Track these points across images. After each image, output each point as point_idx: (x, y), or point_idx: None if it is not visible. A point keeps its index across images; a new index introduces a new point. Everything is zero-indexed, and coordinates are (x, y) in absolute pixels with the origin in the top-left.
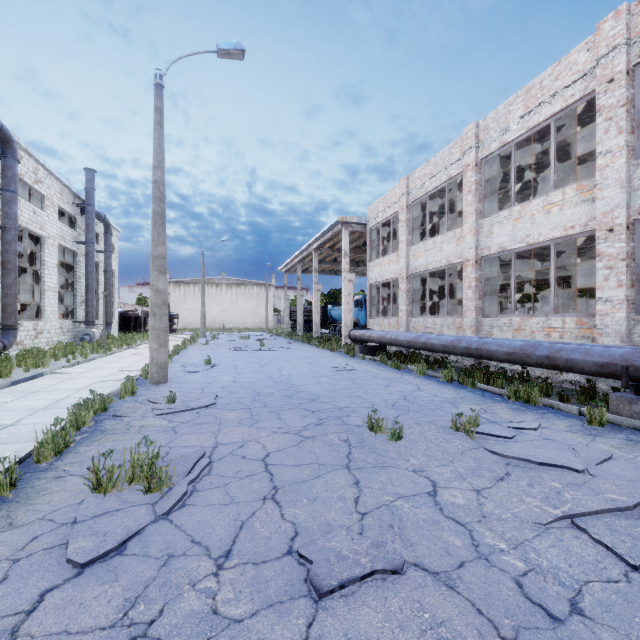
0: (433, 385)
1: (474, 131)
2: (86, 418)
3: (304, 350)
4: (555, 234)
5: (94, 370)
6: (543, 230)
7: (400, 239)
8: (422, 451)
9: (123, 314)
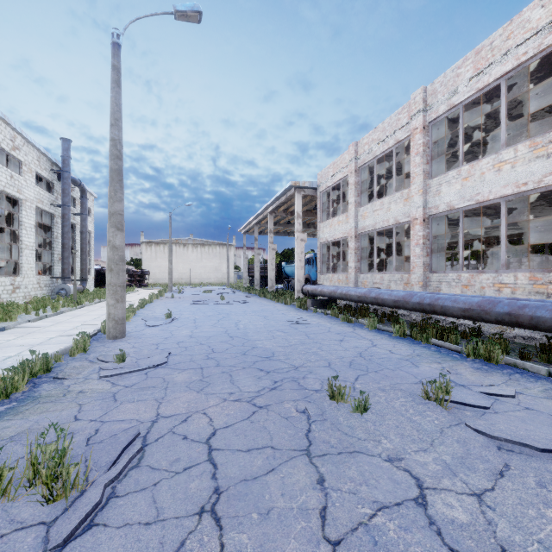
0: (386, 340)
1: (422, 95)
2: (20, 383)
3: (260, 303)
4: (506, 191)
5: (58, 324)
6: (493, 188)
7: (349, 201)
8: (394, 428)
9: (99, 271)
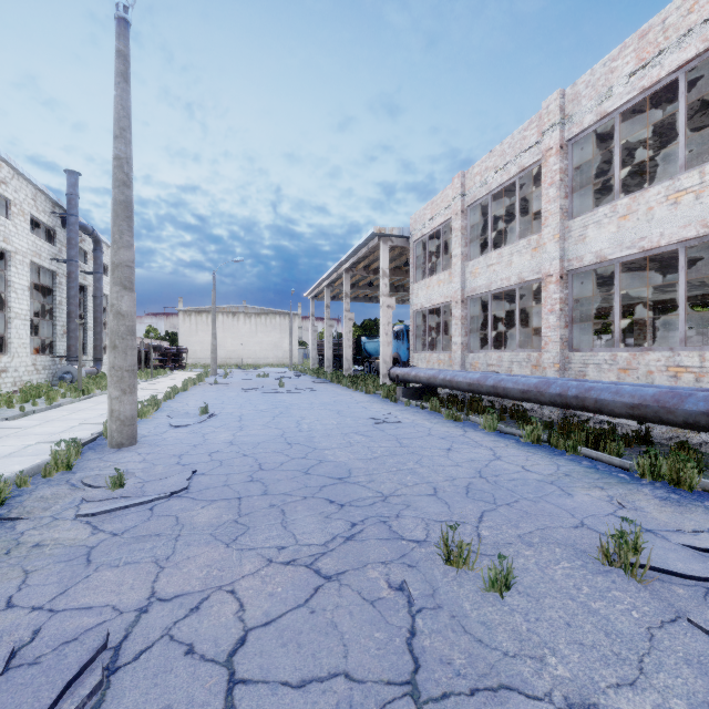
0: (514, 449)
1: (559, 102)
2: None
3: (333, 392)
4: (687, 233)
5: (47, 423)
6: (667, 229)
7: (454, 253)
8: (563, 629)
9: None
